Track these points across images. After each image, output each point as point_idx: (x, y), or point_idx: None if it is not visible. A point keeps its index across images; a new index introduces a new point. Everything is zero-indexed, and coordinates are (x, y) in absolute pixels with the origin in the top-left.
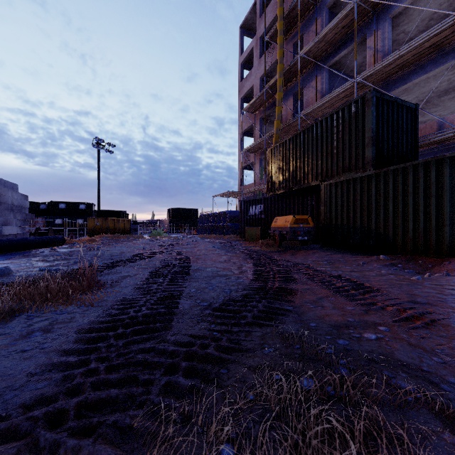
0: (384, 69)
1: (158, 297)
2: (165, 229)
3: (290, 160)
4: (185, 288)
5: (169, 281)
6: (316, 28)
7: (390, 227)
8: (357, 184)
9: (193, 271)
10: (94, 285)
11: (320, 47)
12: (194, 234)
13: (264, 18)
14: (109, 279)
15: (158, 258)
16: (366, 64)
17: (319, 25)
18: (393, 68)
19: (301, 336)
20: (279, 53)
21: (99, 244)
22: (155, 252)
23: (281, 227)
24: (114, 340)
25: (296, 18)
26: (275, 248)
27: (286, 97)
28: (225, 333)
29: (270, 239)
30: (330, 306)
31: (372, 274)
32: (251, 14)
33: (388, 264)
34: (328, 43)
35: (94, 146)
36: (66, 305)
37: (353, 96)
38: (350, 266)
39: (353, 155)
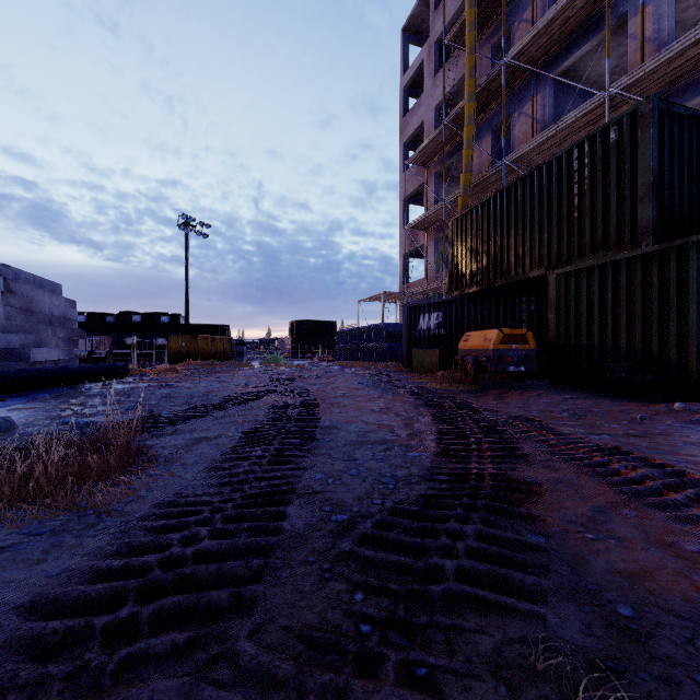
0: (662, 68)
1: (246, 495)
2: (285, 352)
3: (490, 235)
4: (303, 473)
5: (274, 455)
6: (532, 15)
7: (692, 349)
8: (622, 271)
9: (321, 431)
10: (136, 459)
11: (540, 45)
12: (329, 360)
13: (441, 11)
14: (168, 445)
15: (266, 402)
16: (622, 69)
17: (538, 8)
18: (680, 66)
19: (616, 667)
20: (469, 61)
21: (181, 376)
22: (262, 392)
23: (476, 349)
24: (101, 646)
25: (498, 1)
26: (466, 386)
27: (480, 134)
28: (389, 631)
29: (456, 371)
30: (635, 536)
31: (676, 444)
32: (420, 7)
33: (695, 421)
34: (555, 35)
35: (181, 228)
36: (60, 508)
37: (601, 123)
38: (618, 423)
39: (613, 219)
